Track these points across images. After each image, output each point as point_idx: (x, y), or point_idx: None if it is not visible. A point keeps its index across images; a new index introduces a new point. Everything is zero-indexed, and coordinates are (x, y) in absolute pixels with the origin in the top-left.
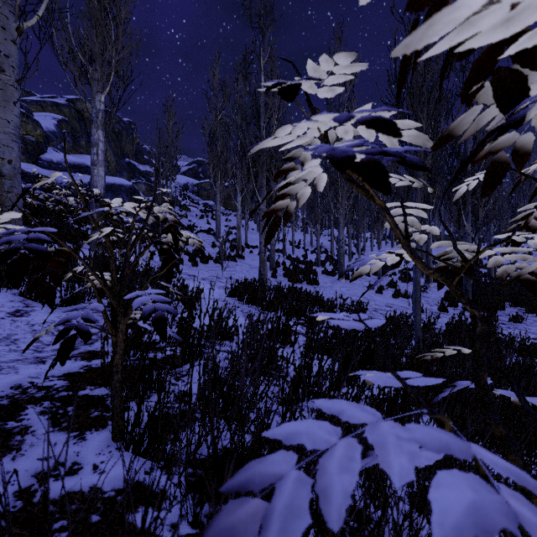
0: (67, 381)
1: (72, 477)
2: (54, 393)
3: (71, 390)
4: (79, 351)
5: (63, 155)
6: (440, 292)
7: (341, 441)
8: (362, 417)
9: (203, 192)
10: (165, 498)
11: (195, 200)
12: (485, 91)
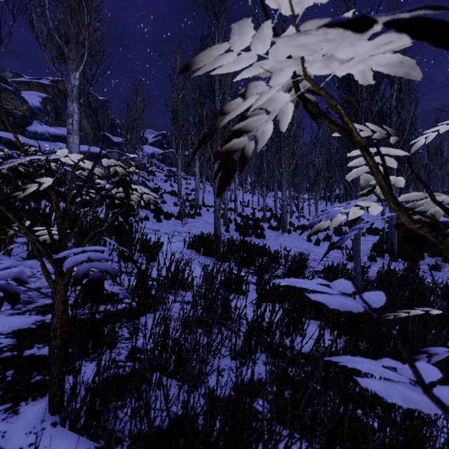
0: (15, 339)
1: None
2: None
3: (17, 350)
4: (35, 305)
5: (46, 127)
6: (368, 244)
7: None
8: None
9: (167, 160)
10: None
11: (160, 167)
12: None
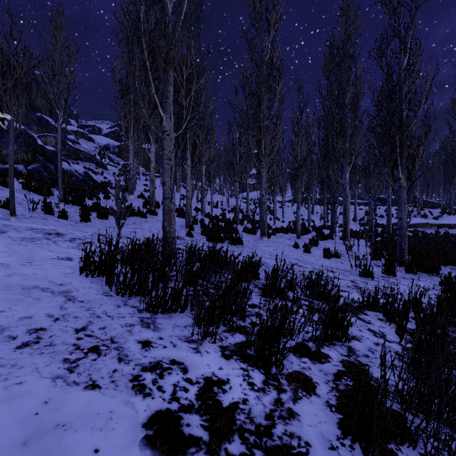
0: None
1: None
2: None
3: None
4: None
5: None
6: (361, 250)
7: None
8: None
9: (124, 153)
10: None
11: (115, 161)
12: None
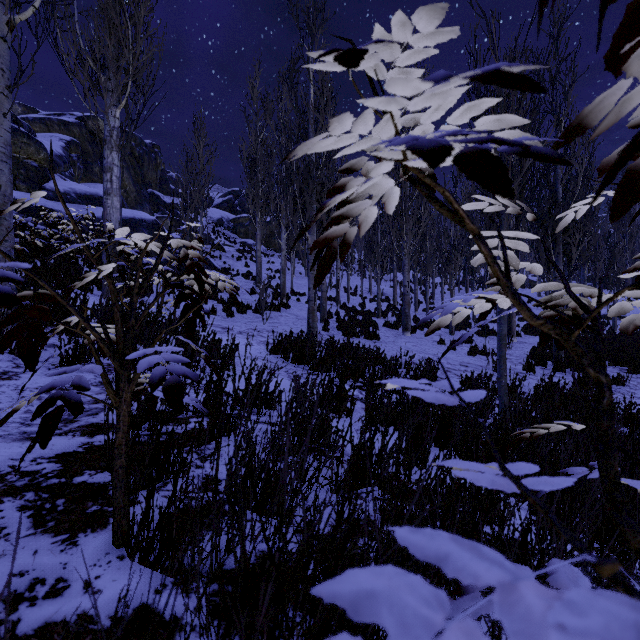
0: (60, 464)
1: (54, 601)
2: (42, 480)
3: (64, 476)
4: (79, 424)
5: (72, 184)
6: (524, 348)
7: (451, 625)
8: (483, 571)
9: (241, 229)
10: (180, 629)
11: (231, 239)
12: (638, 57)
